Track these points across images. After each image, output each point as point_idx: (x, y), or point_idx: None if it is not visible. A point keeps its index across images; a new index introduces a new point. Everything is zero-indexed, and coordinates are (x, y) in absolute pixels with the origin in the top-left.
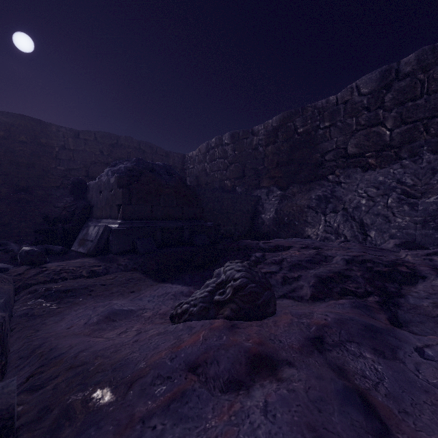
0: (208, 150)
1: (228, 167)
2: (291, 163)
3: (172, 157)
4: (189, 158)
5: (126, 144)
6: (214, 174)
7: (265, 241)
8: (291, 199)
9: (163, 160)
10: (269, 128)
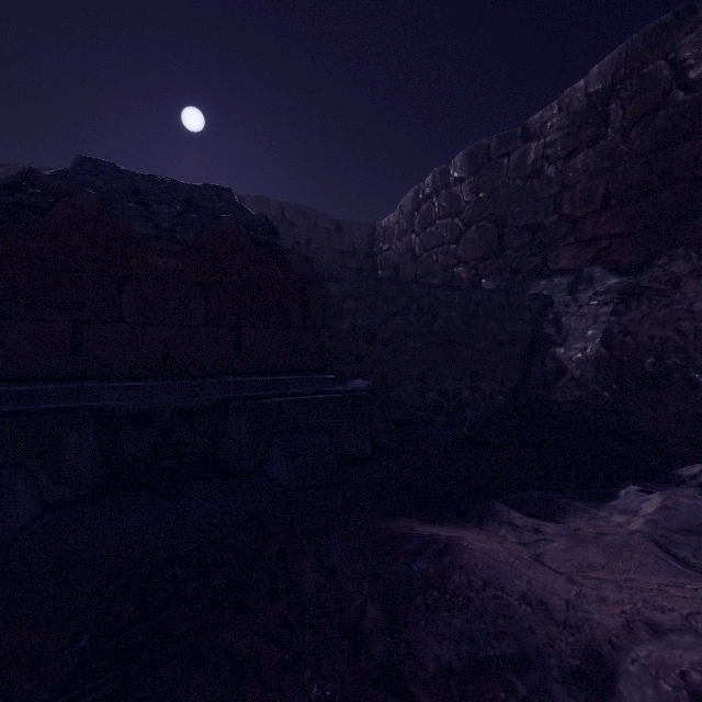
0: (417, 204)
1: (462, 233)
2: (661, 185)
3: (349, 232)
4: (381, 231)
5: (256, 211)
6: (430, 255)
7: (701, 697)
8: (664, 297)
9: (329, 239)
10: (579, 103)
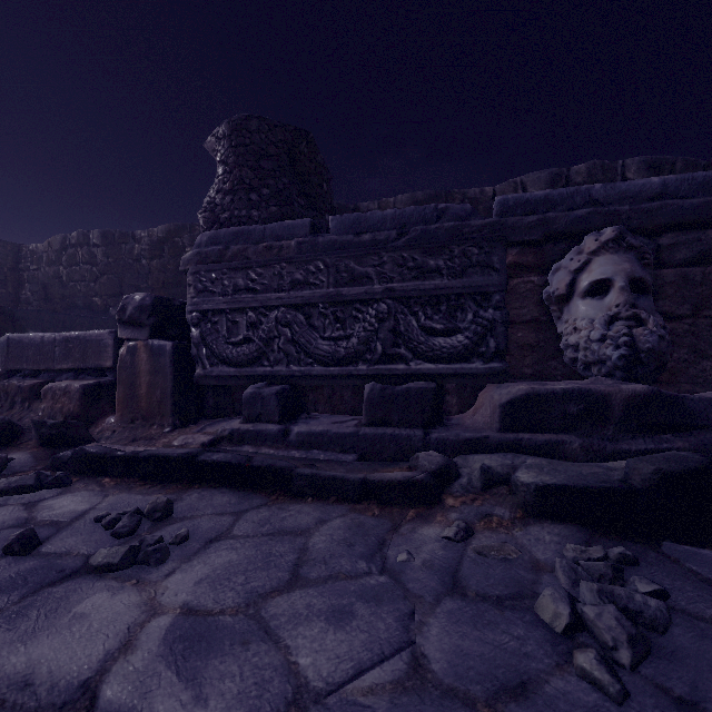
0: (65, 247)
1: (99, 278)
2: (179, 285)
3: None
4: (29, 253)
5: None
6: (76, 285)
7: None
8: None
9: None
10: (155, 238)
